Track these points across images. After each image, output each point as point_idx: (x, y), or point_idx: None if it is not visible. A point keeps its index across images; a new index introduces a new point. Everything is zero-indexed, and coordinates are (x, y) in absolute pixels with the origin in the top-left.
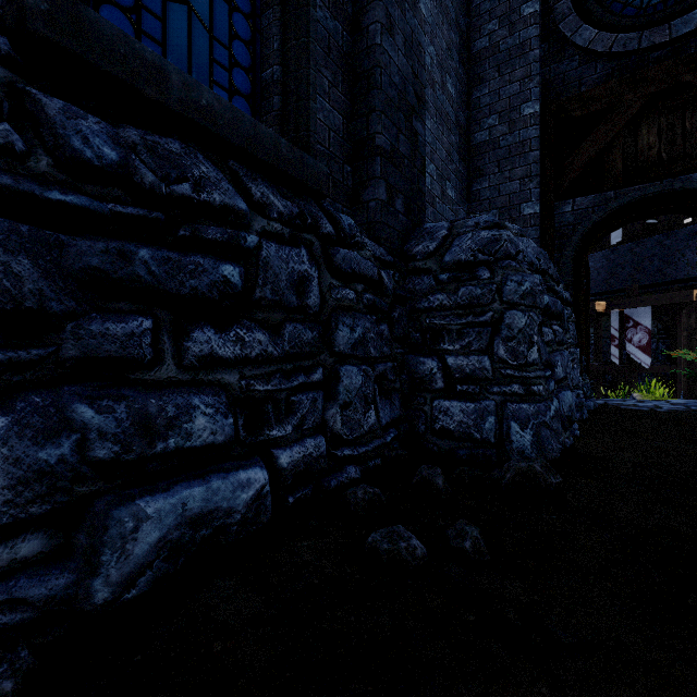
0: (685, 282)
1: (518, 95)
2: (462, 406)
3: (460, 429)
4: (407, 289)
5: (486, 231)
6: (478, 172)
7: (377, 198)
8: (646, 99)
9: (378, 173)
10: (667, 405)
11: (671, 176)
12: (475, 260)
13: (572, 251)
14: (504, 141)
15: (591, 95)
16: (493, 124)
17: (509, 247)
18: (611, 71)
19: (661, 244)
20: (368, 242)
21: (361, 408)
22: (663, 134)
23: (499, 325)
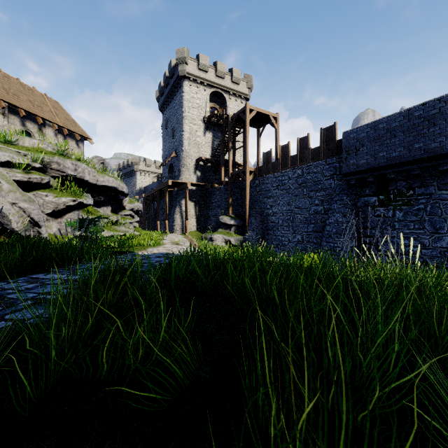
0: None
1: None
2: None
3: None
4: None
5: None
6: None
7: None
8: None
9: None
10: None
11: None
12: None
13: None
14: None
15: None
16: None
17: None
18: None
19: None
20: None
21: None
22: None
23: None
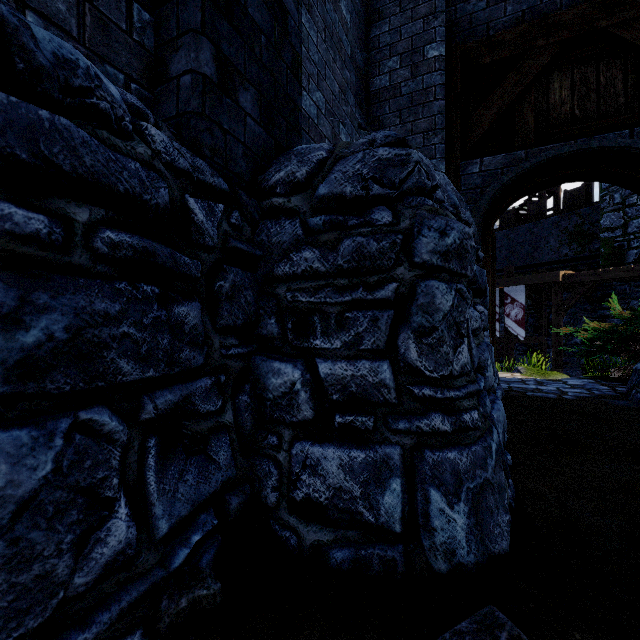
0: (549, 265)
1: (422, 34)
2: (343, 457)
3: (338, 503)
4: (259, 241)
5: (385, 149)
6: (377, 123)
7: (194, 69)
8: (559, 46)
9: (196, 23)
10: (569, 389)
11: (585, 136)
12: (368, 195)
13: (480, 217)
14: (406, 87)
15: (501, 39)
16: (394, 67)
17: (422, 175)
18: (521, 14)
19: (530, 231)
20: (158, 135)
21: (53, 540)
22: (577, 88)
23: (407, 305)
